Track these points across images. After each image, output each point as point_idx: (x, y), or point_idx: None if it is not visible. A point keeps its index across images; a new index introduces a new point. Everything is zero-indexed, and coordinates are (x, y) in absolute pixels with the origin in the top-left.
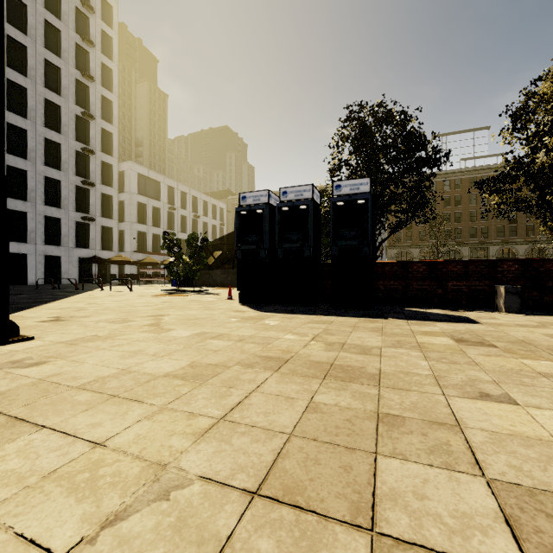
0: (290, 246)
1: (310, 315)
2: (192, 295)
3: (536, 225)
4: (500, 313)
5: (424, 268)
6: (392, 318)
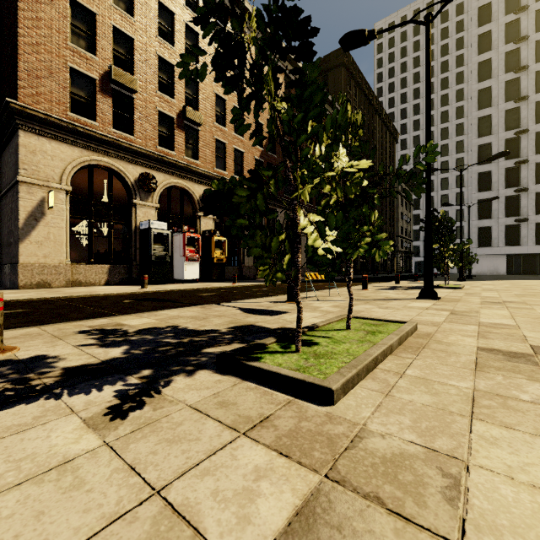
0: None
1: None
2: None
3: None
4: None
5: None
6: None
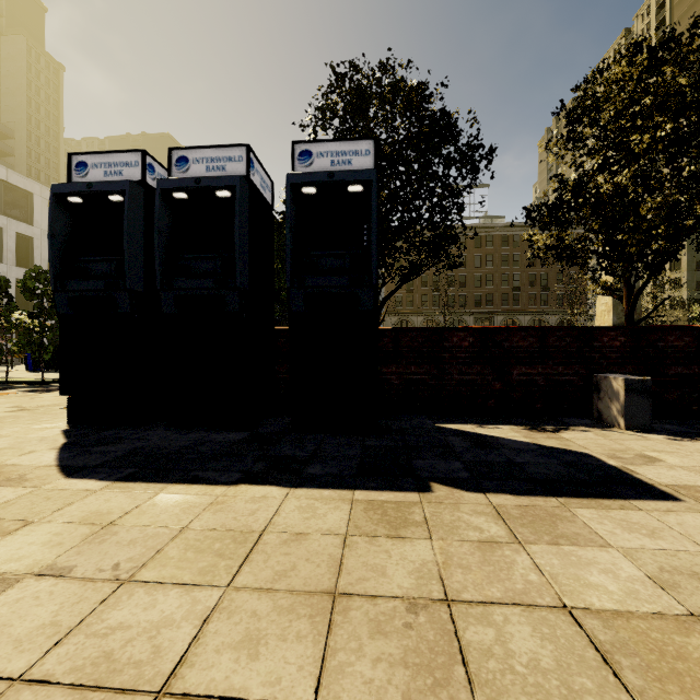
0: (191, 286)
1: (204, 488)
2: (1, 397)
3: (537, 294)
4: (621, 431)
5: (471, 341)
6: (441, 482)
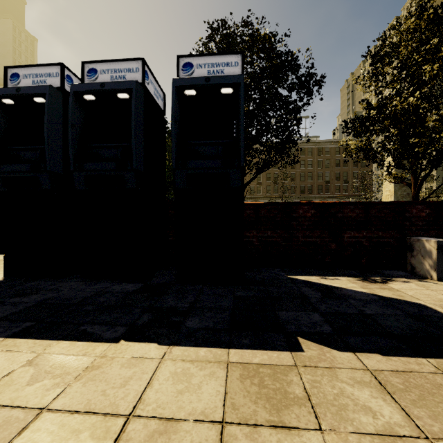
0: (97, 168)
1: (86, 346)
2: None
3: (341, 185)
4: (435, 282)
5: (313, 212)
6: (309, 338)
